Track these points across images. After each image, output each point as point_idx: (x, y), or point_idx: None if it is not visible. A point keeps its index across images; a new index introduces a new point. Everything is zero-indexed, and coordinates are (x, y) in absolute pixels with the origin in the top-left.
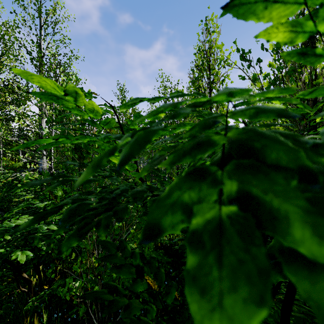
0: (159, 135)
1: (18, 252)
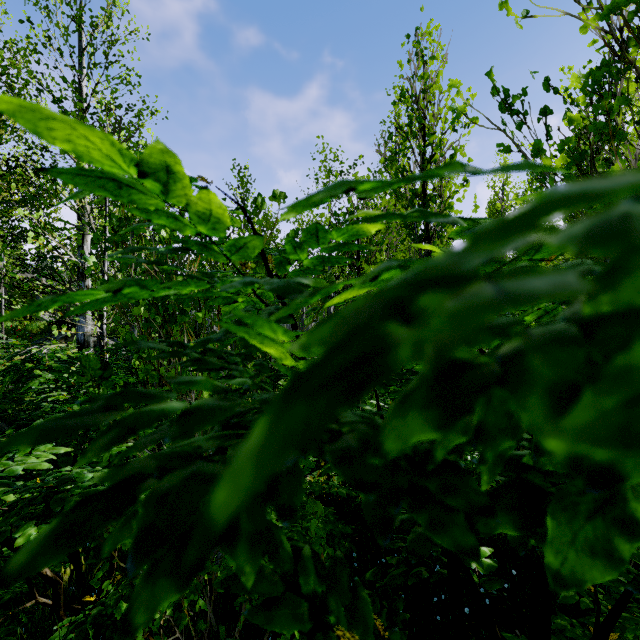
0: (383, 281)
1: (30, 528)
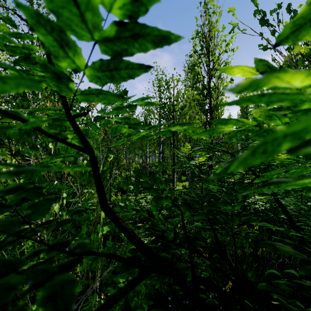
0: None
1: None
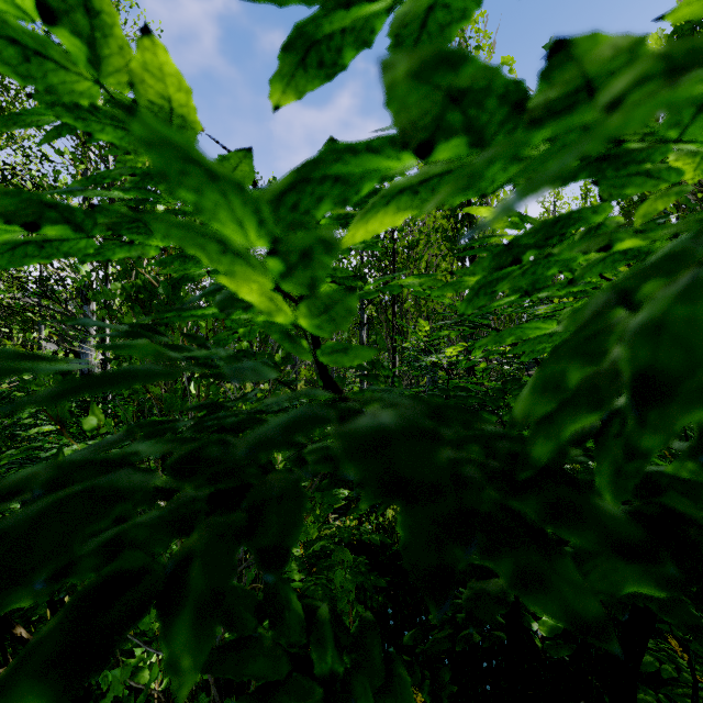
0: (434, 195)
1: None
